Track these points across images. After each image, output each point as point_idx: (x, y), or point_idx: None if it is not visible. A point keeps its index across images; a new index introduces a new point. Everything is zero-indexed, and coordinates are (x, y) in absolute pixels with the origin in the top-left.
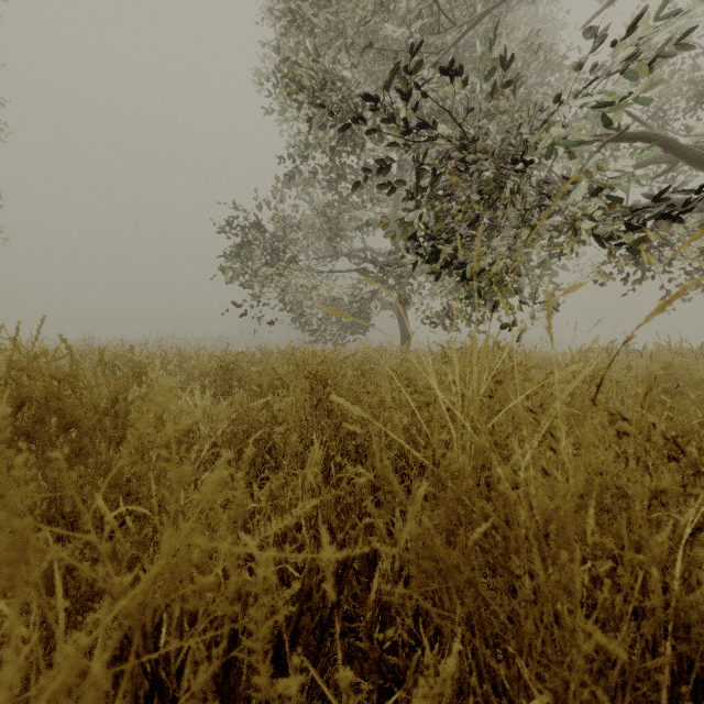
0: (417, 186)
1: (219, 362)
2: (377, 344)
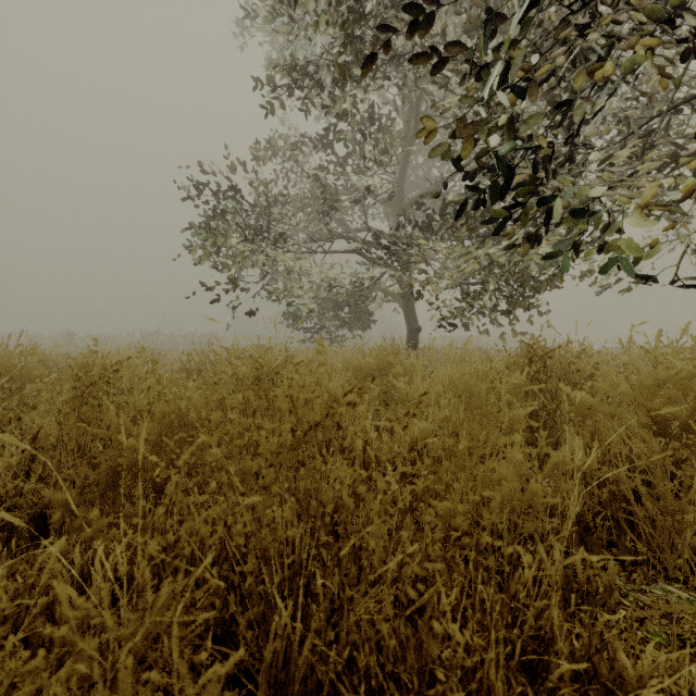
0: (484, 36)
1: (73, 381)
2: (375, 341)
